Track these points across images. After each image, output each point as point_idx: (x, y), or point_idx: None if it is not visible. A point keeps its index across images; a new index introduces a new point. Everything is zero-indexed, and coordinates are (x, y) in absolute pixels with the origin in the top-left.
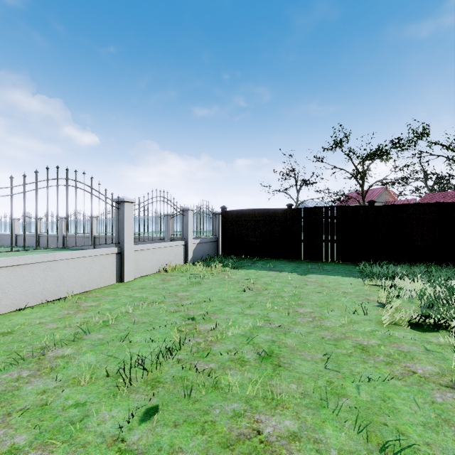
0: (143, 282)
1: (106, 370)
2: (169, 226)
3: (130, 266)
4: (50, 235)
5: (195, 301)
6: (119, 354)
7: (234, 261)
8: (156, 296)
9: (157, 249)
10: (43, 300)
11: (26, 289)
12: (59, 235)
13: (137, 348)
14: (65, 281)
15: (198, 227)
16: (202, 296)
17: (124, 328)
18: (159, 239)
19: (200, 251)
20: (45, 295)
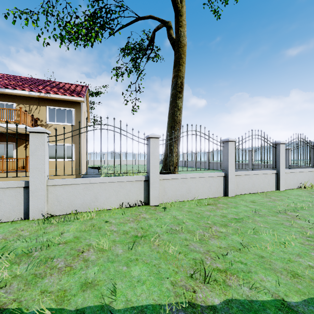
0: (295, 192)
1: None
2: (287, 157)
3: (282, 182)
4: (201, 161)
5: None
6: None
7: None
8: None
9: (296, 173)
10: (248, 192)
11: (243, 186)
12: (206, 162)
13: None
14: (254, 185)
15: None
16: None
17: None
18: (297, 166)
19: None
20: (248, 190)
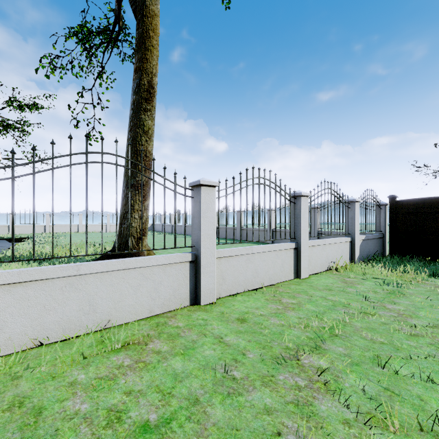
0: (323, 282)
1: (418, 420)
2: (316, 219)
3: (305, 263)
4: None
5: (429, 323)
6: (398, 390)
7: (421, 266)
8: (357, 303)
9: (325, 246)
10: (245, 288)
11: (235, 278)
12: None
13: (417, 388)
14: (258, 273)
15: (363, 221)
16: (429, 315)
17: (362, 344)
18: (327, 235)
19: (365, 249)
20: (246, 284)
